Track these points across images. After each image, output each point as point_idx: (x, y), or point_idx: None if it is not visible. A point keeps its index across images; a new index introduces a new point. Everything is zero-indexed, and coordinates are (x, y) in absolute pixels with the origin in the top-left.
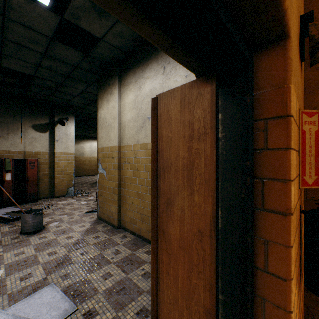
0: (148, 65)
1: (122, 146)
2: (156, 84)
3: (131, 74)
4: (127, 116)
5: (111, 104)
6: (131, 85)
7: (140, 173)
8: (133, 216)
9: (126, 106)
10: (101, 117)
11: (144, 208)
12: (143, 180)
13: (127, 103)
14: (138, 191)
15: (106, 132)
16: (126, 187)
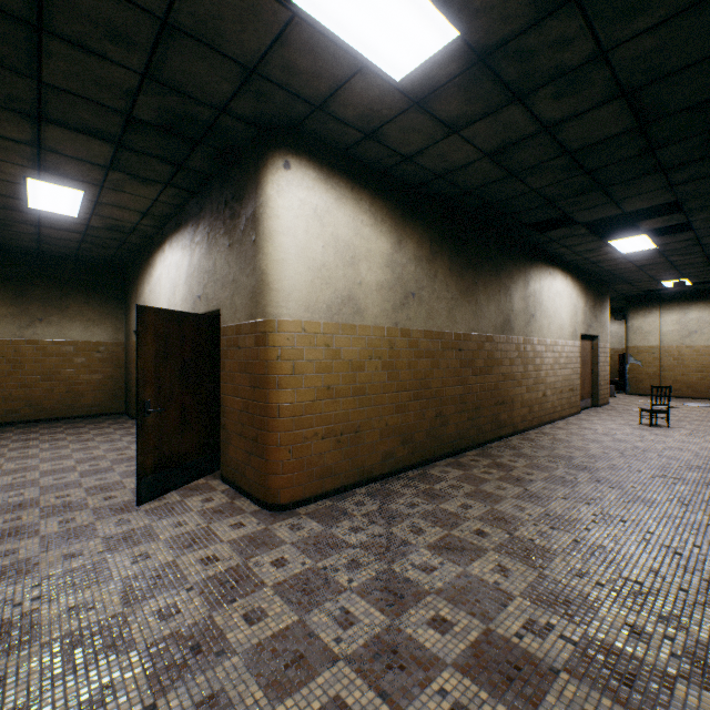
0: (694, 304)
1: (662, 346)
2: (702, 315)
3: (673, 304)
4: (669, 328)
5: (650, 319)
6: (673, 311)
7: (685, 362)
8: (676, 387)
9: (667, 322)
10: (633, 326)
11: (690, 381)
12: (689, 366)
13: (668, 321)
14: (683, 372)
15: (641, 336)
16: (667, 371)
